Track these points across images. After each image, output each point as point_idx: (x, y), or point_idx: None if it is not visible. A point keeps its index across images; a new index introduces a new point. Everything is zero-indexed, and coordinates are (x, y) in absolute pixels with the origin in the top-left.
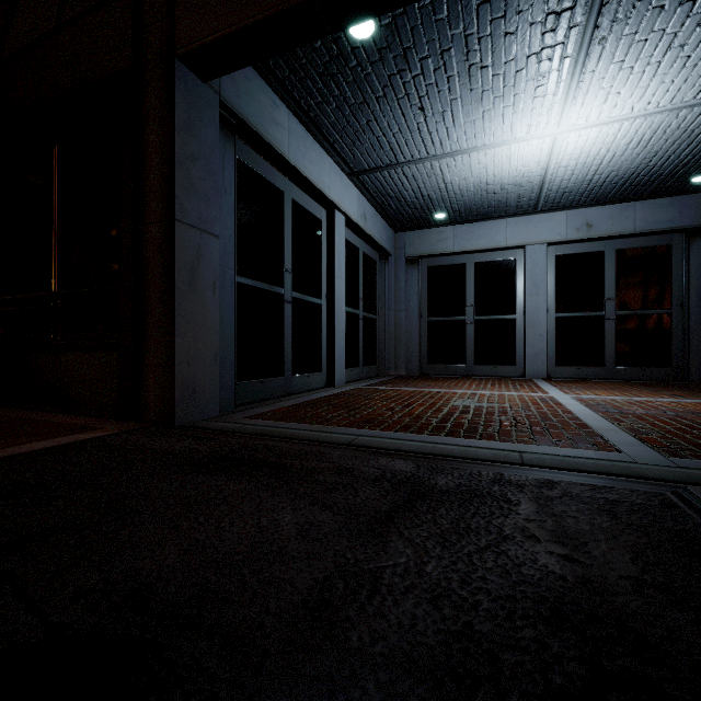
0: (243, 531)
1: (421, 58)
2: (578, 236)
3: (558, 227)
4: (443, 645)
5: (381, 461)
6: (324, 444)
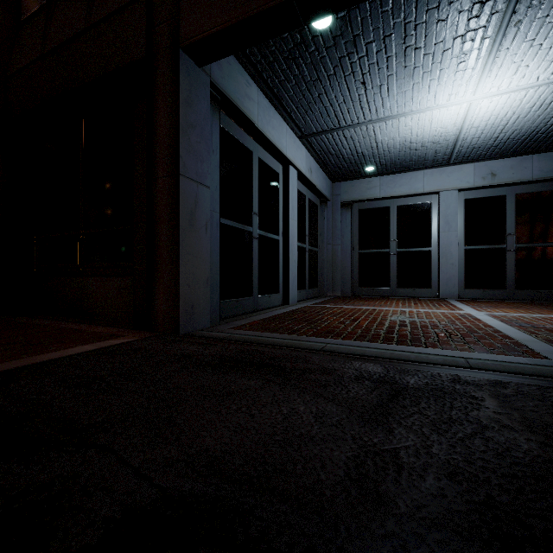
0: (272, 417)
1: (366, 43)
2: (484, 183)
3: (466, 176)
4: (477, 513)
5: (355, 364)
6: (302, 349)
